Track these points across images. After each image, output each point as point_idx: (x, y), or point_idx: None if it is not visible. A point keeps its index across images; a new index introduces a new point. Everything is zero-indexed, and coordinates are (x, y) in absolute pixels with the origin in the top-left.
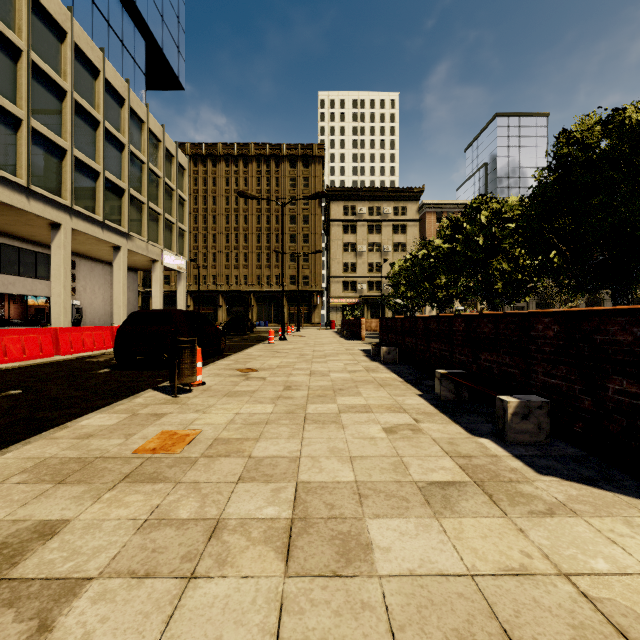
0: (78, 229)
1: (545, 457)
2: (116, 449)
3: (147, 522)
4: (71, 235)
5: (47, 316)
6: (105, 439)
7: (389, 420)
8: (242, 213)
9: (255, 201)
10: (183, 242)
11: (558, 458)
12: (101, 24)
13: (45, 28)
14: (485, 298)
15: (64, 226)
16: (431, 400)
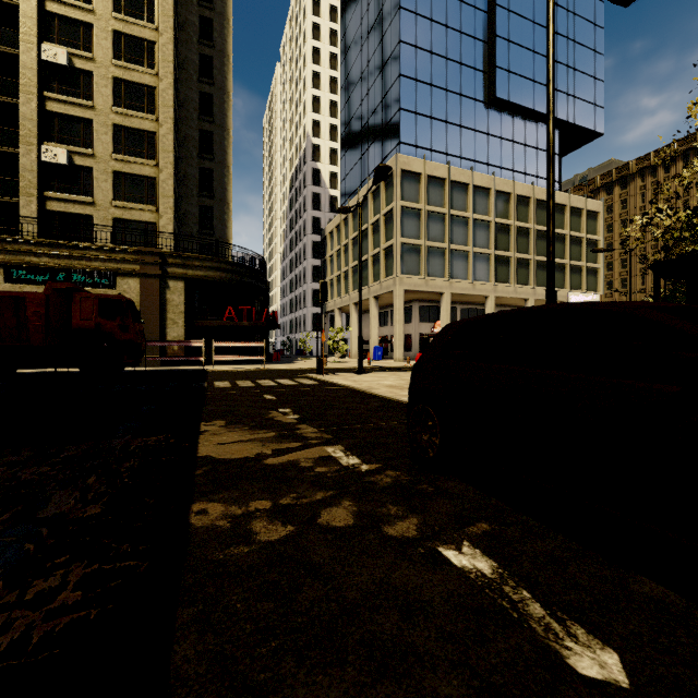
0: (498, 296)
1: None
2: None
3: None
4: (497, 299)
5: None
6: None
7: None
8: None
9: None
10: (596, 278)
11: None
12: (519, 151)
13: (481, 195)
14: None
15: (490, 296)
16: None
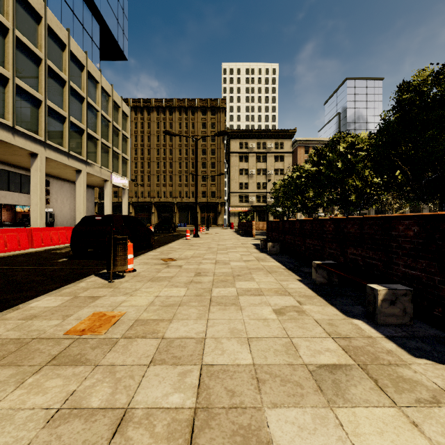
0: (50, 157)
1: (413, 338)
2: (52, 330)
3: (58, 412)
4: (45, 162)
5: (29, 219)
6: (46, 320)
7: (278, 302)
8: (168, 147)
9: (177, 139)
10: (126, 167)
11: (424, 339)
12: (68, 12)
13: (26, 13)
14: (342, 206)
15: (40, 155)
16: (309, 284)
